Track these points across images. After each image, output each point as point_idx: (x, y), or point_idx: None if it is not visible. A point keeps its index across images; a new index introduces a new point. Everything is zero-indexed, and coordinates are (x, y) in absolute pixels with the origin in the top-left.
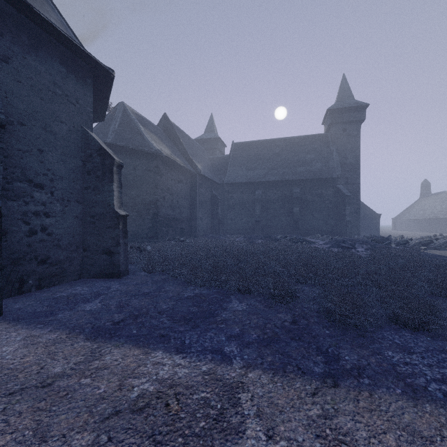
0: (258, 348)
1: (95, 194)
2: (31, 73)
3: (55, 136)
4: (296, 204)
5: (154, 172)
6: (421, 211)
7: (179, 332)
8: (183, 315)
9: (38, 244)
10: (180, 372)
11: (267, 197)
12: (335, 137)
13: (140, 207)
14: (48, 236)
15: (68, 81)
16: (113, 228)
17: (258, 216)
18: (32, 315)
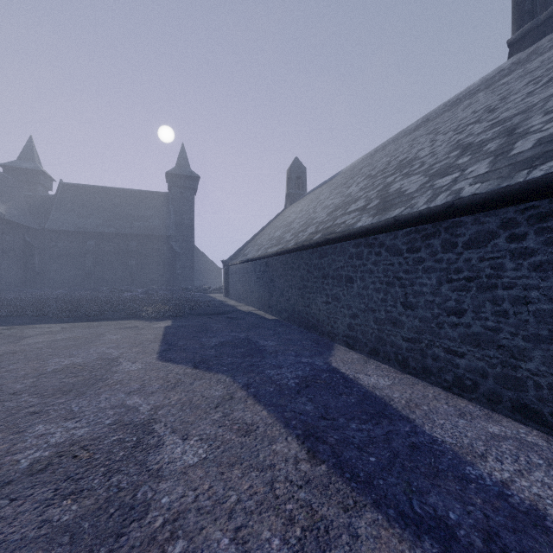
0: (2, 324)
1: None
2: None
3: None
4: (132, 258)
5: None
6: None
7: None
8: None
9: None
10: None
11: (102, 248)
12: (174, 198)
13: None
14: None
15: None
16: None
17: (90, 269)
18: None
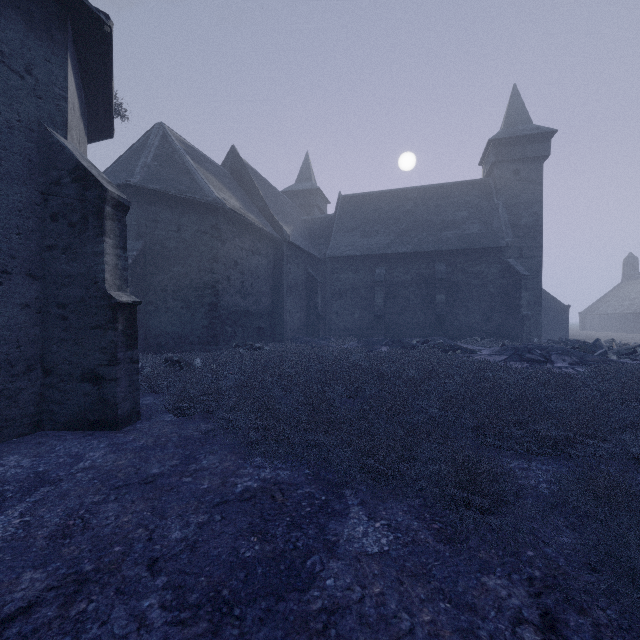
0: None
1: (67, 260)
2: None
3: None
4: (440, 290)
5: (212, 236)
6: (626, 301)
7: None
8: (214, 578)
9: None
10: None
11: (394, 278)
12: (502, 183)
13: (188, 292)
14: None
15: (3, 23)
16: (103, 329)
17: (380, 309)
18: None
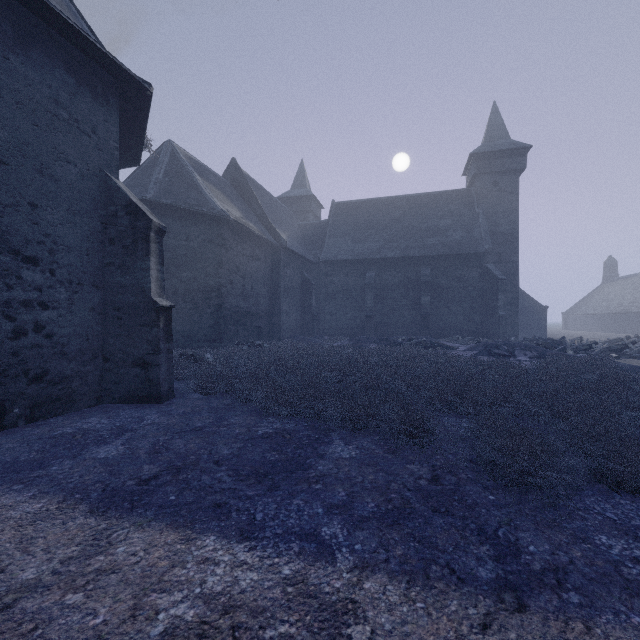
0: (379, 529)
1: (121, 274)
2: (18, 83)
3: (57, 183)
4: (425, 292)
5: (217, 244)
6: (604, 302)
7: (246, 498)
8: (254, 467)
9: (28, 351)
10: (244, 579)
11: (383, 281)
12: (482, 193)
13: (196, 295)
14: (46, 339)
15: (78, 98)
16: (149, 327)
17: (370, 310)
18: (9, 467)
